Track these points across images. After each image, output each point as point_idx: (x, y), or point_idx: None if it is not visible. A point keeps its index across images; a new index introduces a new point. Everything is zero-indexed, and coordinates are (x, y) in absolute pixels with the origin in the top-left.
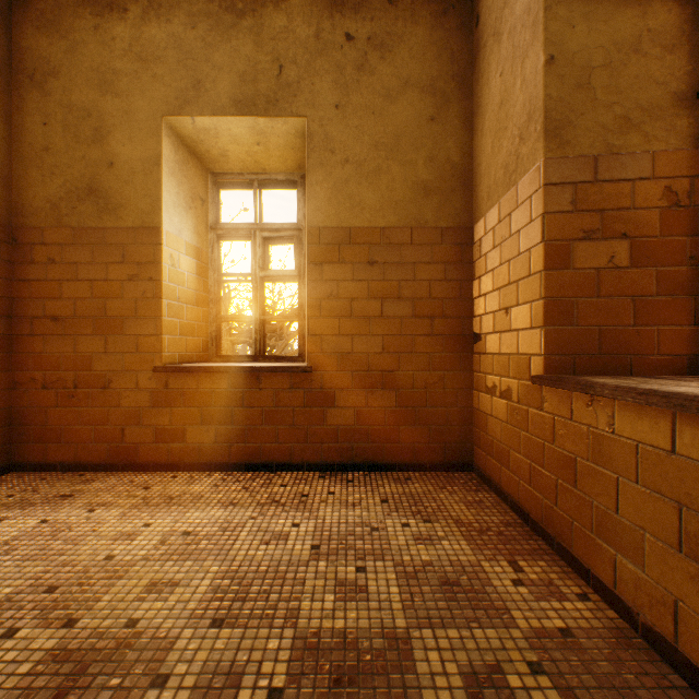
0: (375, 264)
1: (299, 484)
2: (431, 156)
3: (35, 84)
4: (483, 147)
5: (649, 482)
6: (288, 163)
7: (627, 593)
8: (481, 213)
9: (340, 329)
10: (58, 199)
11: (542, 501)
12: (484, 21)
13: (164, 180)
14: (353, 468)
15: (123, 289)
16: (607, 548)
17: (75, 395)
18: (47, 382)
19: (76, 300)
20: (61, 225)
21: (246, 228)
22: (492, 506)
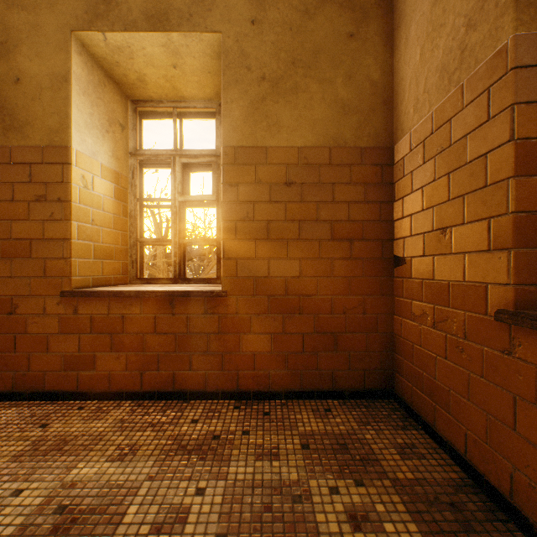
0: (292, 185)
1: (212, 418)
2: (351, 74)
3: None
4: (407, 60)
5: None
6: (206, 89)
7: None
8: (404, 130)
9: (256, 252)
10: None
11: (511, 471)
12: None
13: (73, 98)
14: (269, 395)
15: (30, 211)
16: None
17: None
18: None
19: None
20: None
21: (165, 154)
22: (428, 453)
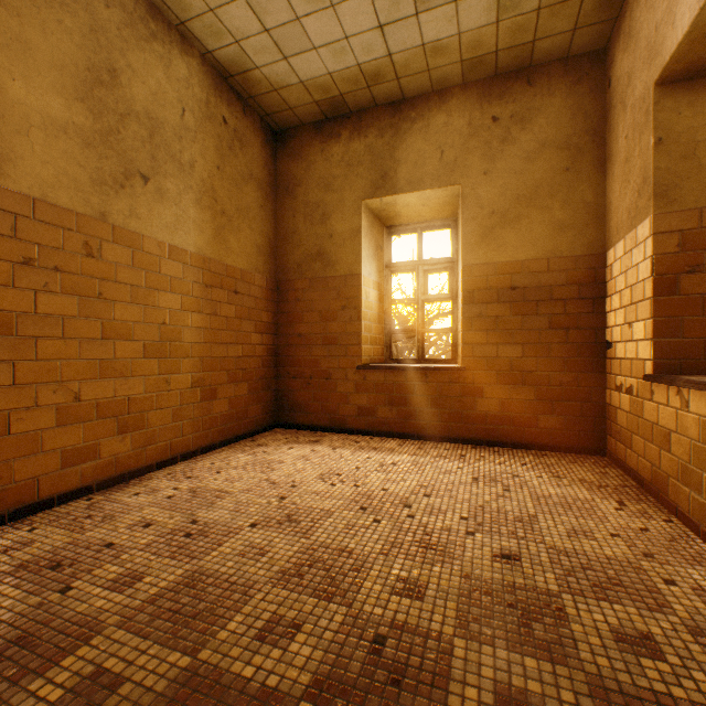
0: (516, 289)
1: (457, 450)
2: (566, 199)
3: (288, 193)
4: (613, 190)
5: (704, 439)
6: (444, 213)
7: (694, 514)
8: (611, 243)
9: (487, 339)
10: (301, 261)
11: (651, 468)
12: (613, 87)
13: (362, 242)
14: (498, 444)
15: (338, 316)
16: (685, 489)
17: (310, 383)
18: (295, 375)
19: (311, 324)
20: (303, 277)
21: (411, 265)
22: (615, 476)
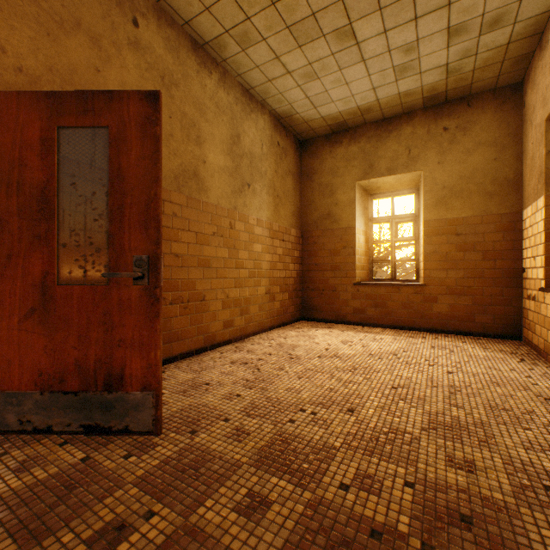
0: (459, 235)
1: (420, 334)
2: (494, 178)
3: (308, 178)
4: (525, 173)
5: None
6: (410, 185)
7: None
8: (524, 206)
9: (440, 266)
10: (316, 219)
11: (543, 342)
12: (526, 109)
13: (356, 207)
14: (447, 332)
15: (340, 252)
16: None
17: (323, 293)
18: (313, 288)
19: (323, 257)
20: (317, 229)
21: (387, 219)
22: (524, 349)
